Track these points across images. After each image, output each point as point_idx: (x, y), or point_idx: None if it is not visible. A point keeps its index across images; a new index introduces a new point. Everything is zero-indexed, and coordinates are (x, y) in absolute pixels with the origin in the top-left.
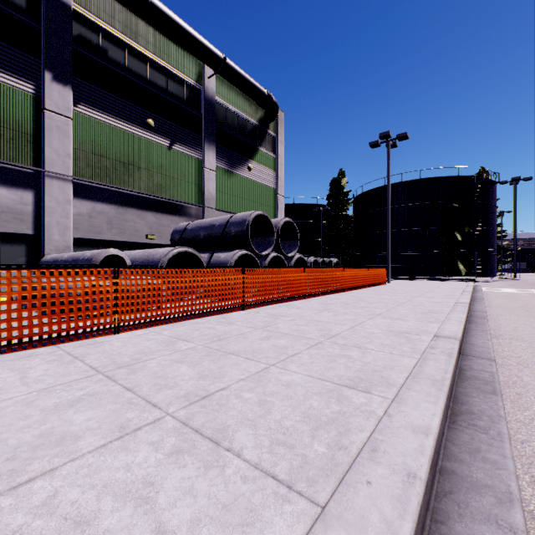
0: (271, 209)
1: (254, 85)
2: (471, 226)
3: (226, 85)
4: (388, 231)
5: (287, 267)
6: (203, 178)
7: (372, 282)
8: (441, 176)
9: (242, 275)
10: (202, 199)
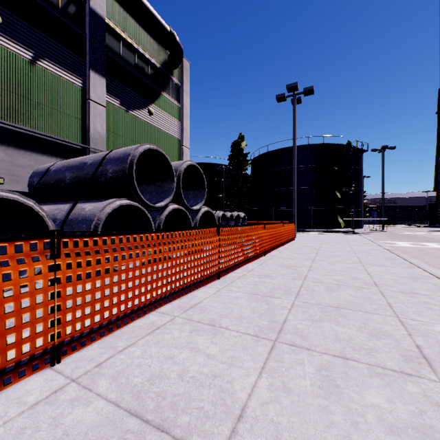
0: (175, 160)
1: (154, 15)
2: (347, 187)
3: (121, 10)
4: (294, 186)
5: (189, 229)
6: (87, 112)
7: (286, 238)
8: (325, 143)
9: (47, 260)
10: (86, 138)
